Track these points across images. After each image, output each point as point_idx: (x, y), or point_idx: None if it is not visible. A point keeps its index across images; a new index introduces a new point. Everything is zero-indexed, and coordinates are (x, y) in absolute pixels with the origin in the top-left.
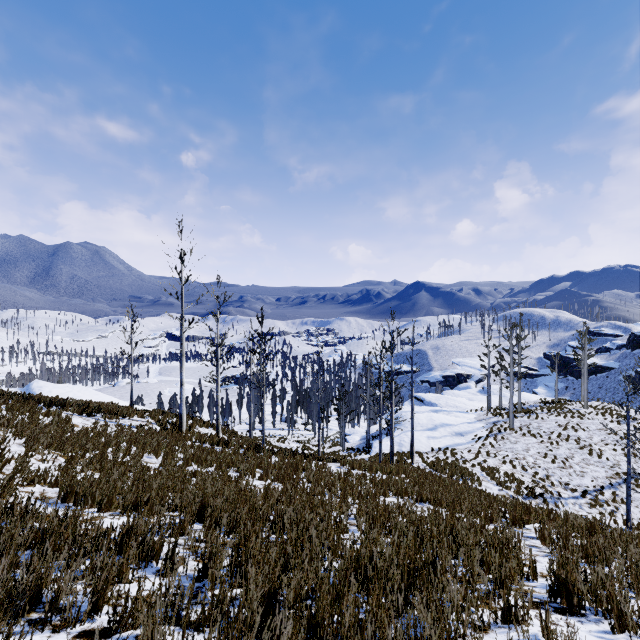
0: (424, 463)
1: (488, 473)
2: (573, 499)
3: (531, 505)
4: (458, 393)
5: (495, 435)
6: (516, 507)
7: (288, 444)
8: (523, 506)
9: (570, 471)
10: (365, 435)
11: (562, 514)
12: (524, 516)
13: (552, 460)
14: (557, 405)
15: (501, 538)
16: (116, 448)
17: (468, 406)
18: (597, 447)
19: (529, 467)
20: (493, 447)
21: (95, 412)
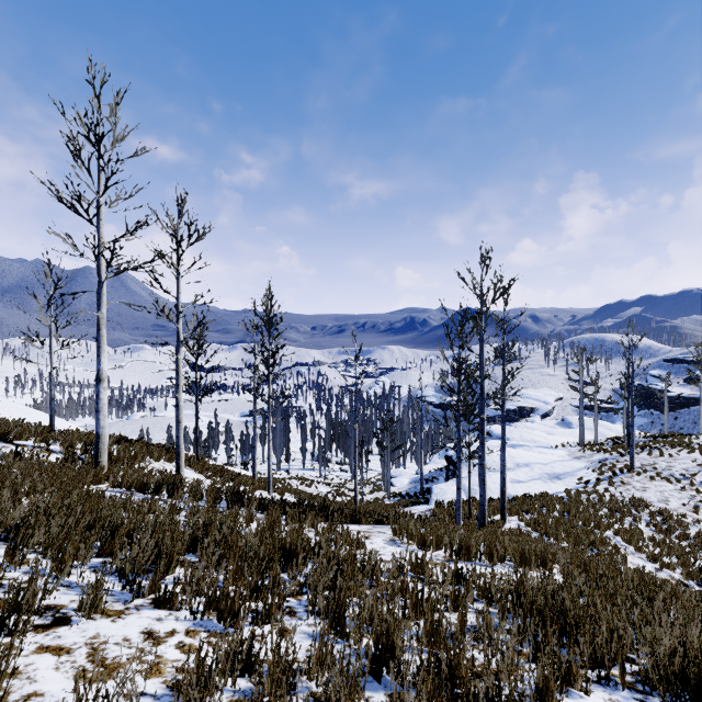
0: (521, 521)
1: (628, 539)
2: None
3: None
4: (532, 426)
5: (610, 478)
6: None
7: (315, 488)
8: None
9: None
10: (415, 477)
11: None
12: None
13: None
14: (673, 439)
15: None
16: None
17: (550, 441)
18: None
19: (680, 528)
20: (612, 496)
21: None
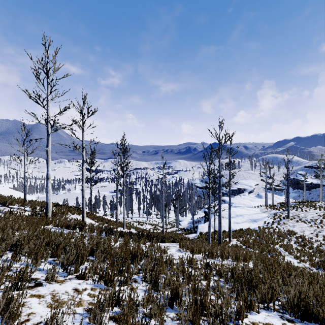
0: (237, 241)
1: (285, 249)
2: None
3: None
4: (244, 197)
5: (278, 221)
6: None
7: (144, 226)
8: None
9: None
10: (190, 221)
11: None
12: None
13: (323, 239)
14: (308, 203)
15: None
16: None
17: (252, 204)
18: None
19: (309, 244)
20: (279, 229)
21: None
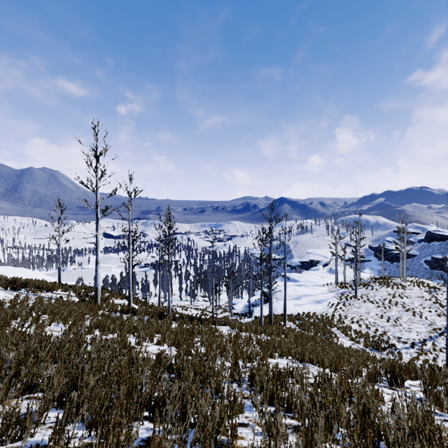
0: (294, 324)
1: (342, 331)
2: (405, 349)
3: (410, 365)
4: (313, 273)
5: (344, 302)
6: (395, 367)
7: (190, 311)
8: (402, 366)
9: (400, 328)
10: (247, 304)
11: (399, 361)
12: (404, 376)
13: (387, 320)
14: (384, 280)
15: (413, 413)
16: (24, 318)
17: (321, 282)
18: (418, 310)
19: (371, 325)
20: (343, 311)
21: (20, 287)
